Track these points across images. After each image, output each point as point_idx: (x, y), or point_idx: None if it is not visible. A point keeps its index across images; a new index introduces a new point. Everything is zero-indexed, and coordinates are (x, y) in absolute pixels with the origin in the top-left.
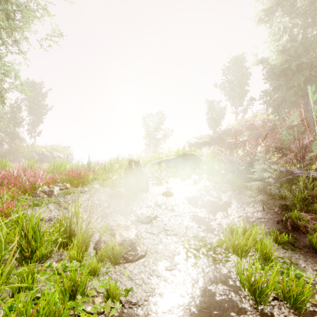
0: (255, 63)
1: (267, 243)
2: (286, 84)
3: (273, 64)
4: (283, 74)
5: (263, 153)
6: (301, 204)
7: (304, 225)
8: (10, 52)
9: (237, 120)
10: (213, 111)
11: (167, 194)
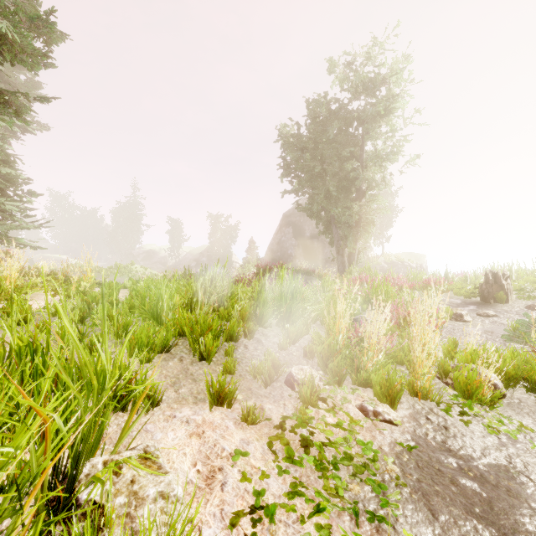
0: None
1: None
2: None
3: None
4: None
5: None
6: None
7: None
8: (380, 189)
9: None
10: None
11: (530, 307)
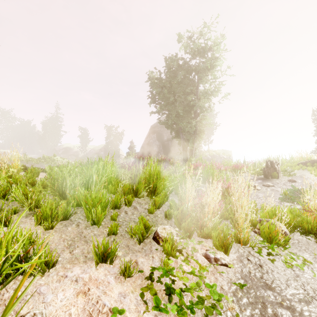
0: None
1: None
2: None
3: None
4: None
5: None
6: None
7: None
8: (208, 112)
9: None
10: None
11: (290, 180)
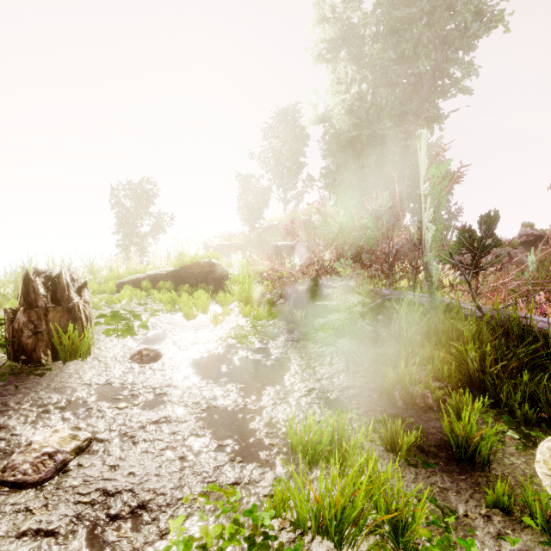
0: (315, 121)
1: (388, 471)
2: (355, 162)
3: (337, 128)
4: (351, 146)
5: (348, 256)
6: (406, 351)
7: (421, 394)
8: None
9: (286, 211)
10: (250, 193)
11: (144, 357)
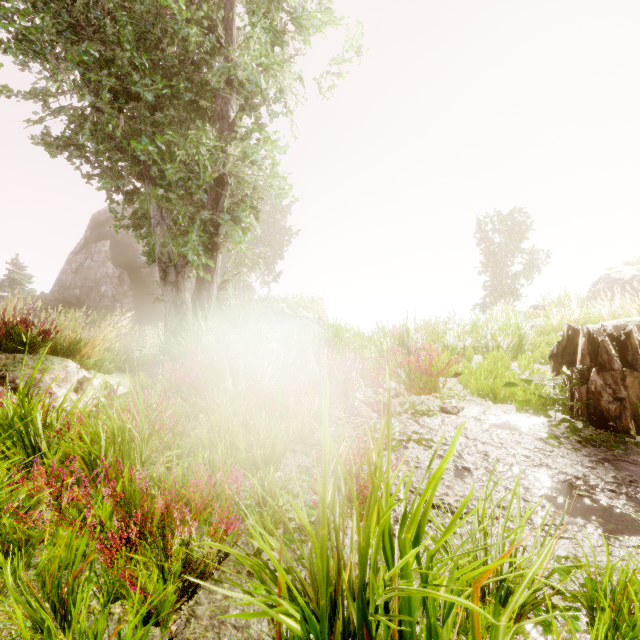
0: None
1: None
2: None
3: None
4: None
5: None
6: None
7: None
8: (274, 115)
9: None
10: None
11: None
